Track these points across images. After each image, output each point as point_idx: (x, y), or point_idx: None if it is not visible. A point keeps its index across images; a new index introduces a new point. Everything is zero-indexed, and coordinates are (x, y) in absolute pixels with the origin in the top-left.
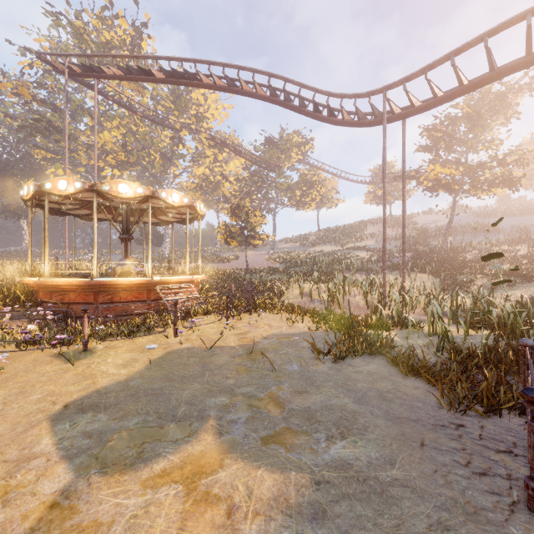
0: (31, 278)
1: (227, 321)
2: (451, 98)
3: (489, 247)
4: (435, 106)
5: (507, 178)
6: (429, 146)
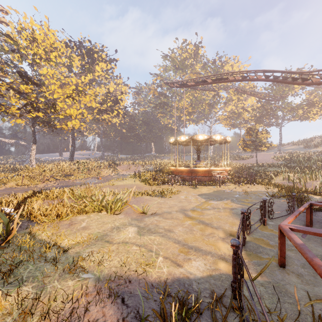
0: (173, 167)
1: (238, 185)
2: None
3: None
4: None
5: None
6: None
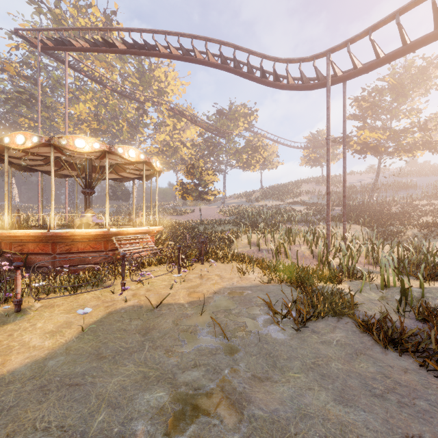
0: None
1: (179, 272)
2: (394, 58)
3: (410, 202)
4: (377, 66)
5: (427, 142)
6: (357, 115)
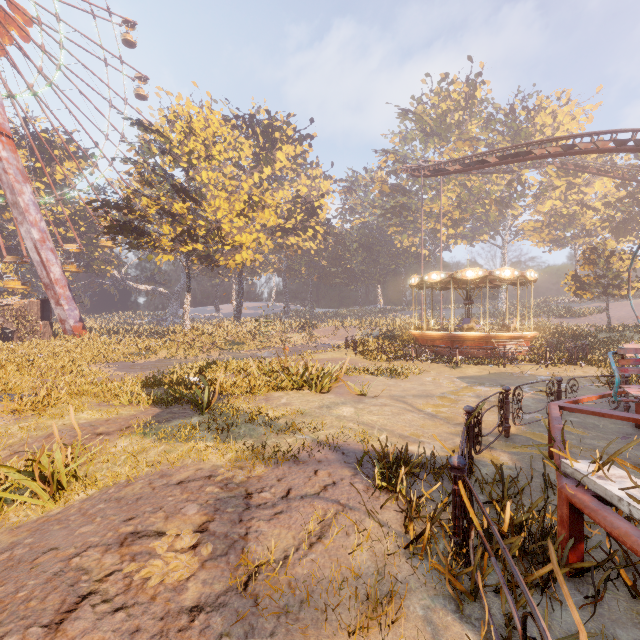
0: (416, 331)
1: (545, 366)
2: None
3: None
4: None
5: None
6: None
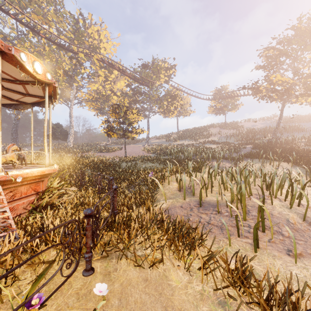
0: None
1: None
2: None
3: (310, 140)
4: None
5: None
6: (263, 65)
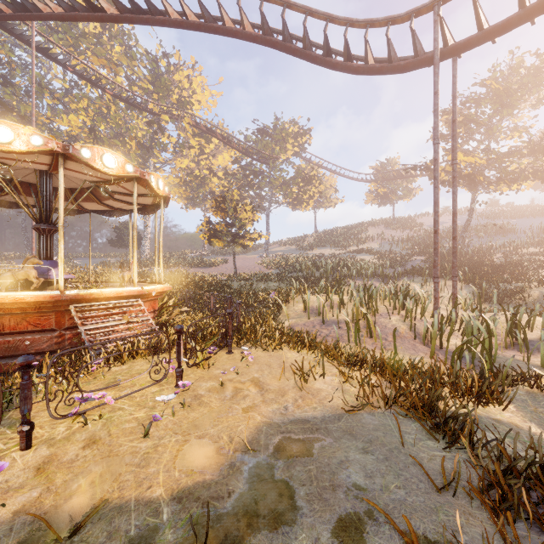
0: None
1: (178, 379)
2: None
3: (514, 249)
4: (518, 23)
5: (540, 169)
6: (444, 134)
